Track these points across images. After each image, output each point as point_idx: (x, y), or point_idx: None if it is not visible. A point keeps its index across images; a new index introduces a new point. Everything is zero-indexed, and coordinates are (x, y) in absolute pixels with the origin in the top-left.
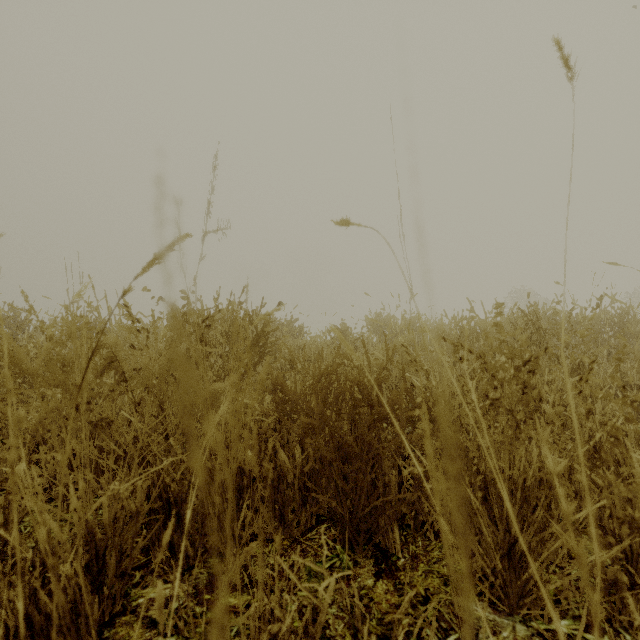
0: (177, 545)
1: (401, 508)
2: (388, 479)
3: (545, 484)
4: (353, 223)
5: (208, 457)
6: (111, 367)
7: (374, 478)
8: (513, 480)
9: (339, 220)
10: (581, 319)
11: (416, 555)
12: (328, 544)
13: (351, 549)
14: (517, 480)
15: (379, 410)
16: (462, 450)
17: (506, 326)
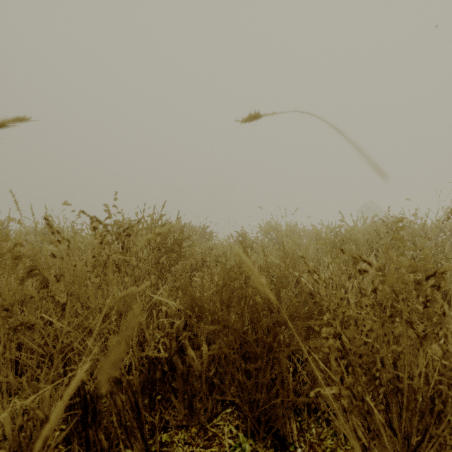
0: (92, 440)
1: (298, 402)
2: (286, 375)
3: (430, 382)
4: (265, 115)
5: (123, 355)
6: (31, 275)
7: (273, 373)
8: (413, 390)
9: (245, 117)
10: (421, 226)
11: (311, 444)
12: (231, 431)
13: (252, 437)
14: (417, 391)
15: (279, 316)
16: (366, 365)
17: (368, 232)
